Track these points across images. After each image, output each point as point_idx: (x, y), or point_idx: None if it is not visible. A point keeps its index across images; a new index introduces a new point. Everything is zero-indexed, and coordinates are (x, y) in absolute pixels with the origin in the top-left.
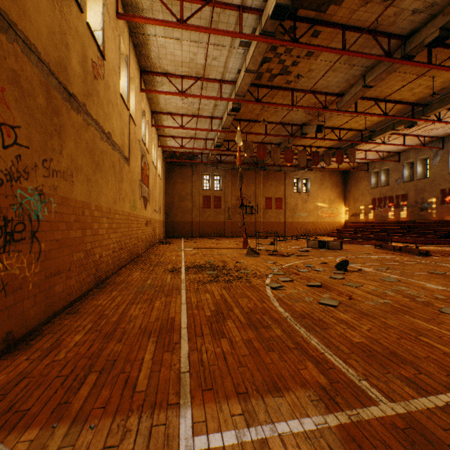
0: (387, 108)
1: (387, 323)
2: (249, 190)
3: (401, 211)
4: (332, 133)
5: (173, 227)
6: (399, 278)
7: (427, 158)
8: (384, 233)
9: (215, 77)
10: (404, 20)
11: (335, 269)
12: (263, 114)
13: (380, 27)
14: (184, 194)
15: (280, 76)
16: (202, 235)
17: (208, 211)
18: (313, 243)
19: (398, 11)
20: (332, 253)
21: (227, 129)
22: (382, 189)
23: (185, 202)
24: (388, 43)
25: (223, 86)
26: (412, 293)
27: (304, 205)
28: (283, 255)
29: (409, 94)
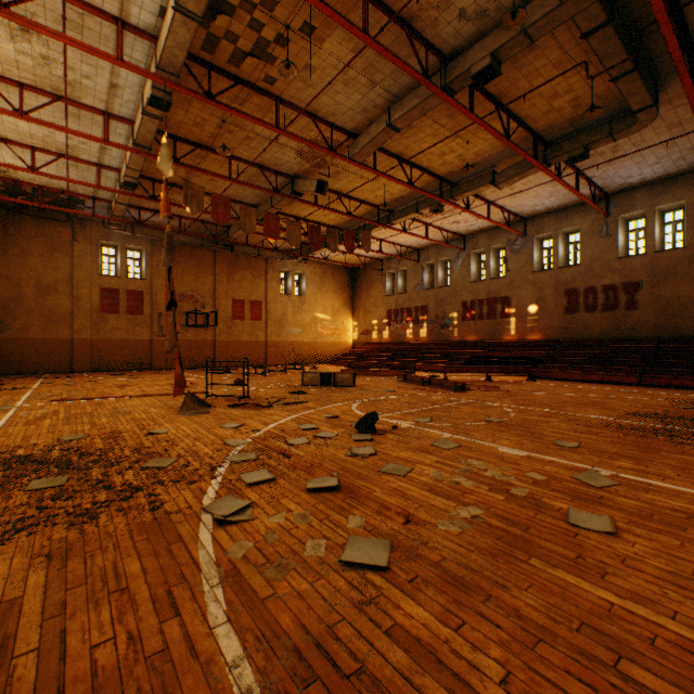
0: (413, 178)
1: (525, 616)
2: (202, 283)
3: (421, 328)
4: (340, 204)
5: (19, 351)
6: (457, 438)
7: (449, 261)
8: (403, 358)
9: (103, 5)
10: (449, 25)
11: (355, 430)
12: (224, 137)
13: (418, 23)
14: (52, 280)
15: (254, 59)
16: (100, 368)
17: (114, 320)
18: (312, 378)
19: (443, 2)
20: (343, 394)
21: (146, 148)
22: (400, 298)
23: (54, 299)
24: (426, 57)
25: (129, 38)
26: (496, 475)
27: (296, 316)
28: (259, 405)
29: (439, 162)
